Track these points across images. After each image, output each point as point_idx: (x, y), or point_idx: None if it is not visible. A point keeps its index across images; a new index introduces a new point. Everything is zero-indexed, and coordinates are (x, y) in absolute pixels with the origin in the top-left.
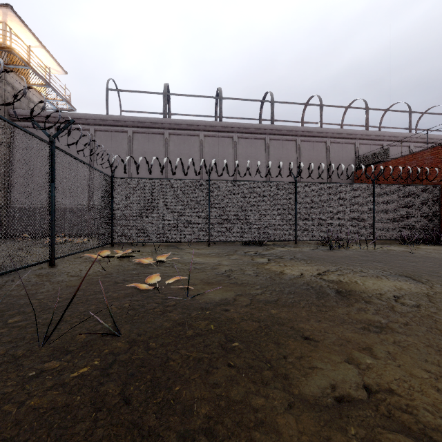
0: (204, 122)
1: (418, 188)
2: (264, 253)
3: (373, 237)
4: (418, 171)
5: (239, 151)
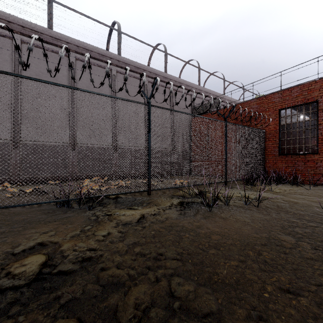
0: (20, 20)
1: (253, 131)
2: (75, 260)
3: (226, 178)
4: (251, 116)
5: (78, 76)
